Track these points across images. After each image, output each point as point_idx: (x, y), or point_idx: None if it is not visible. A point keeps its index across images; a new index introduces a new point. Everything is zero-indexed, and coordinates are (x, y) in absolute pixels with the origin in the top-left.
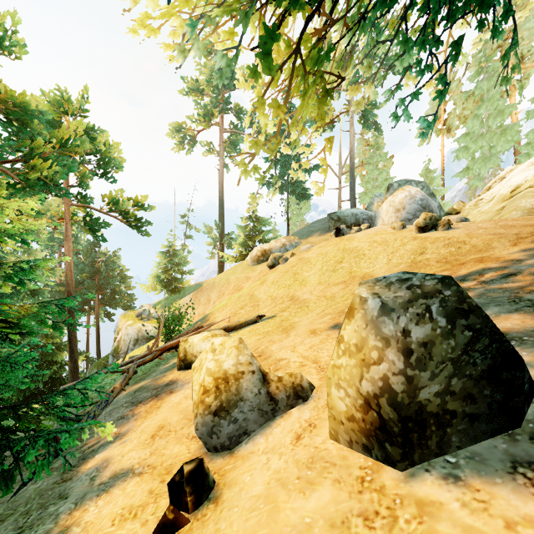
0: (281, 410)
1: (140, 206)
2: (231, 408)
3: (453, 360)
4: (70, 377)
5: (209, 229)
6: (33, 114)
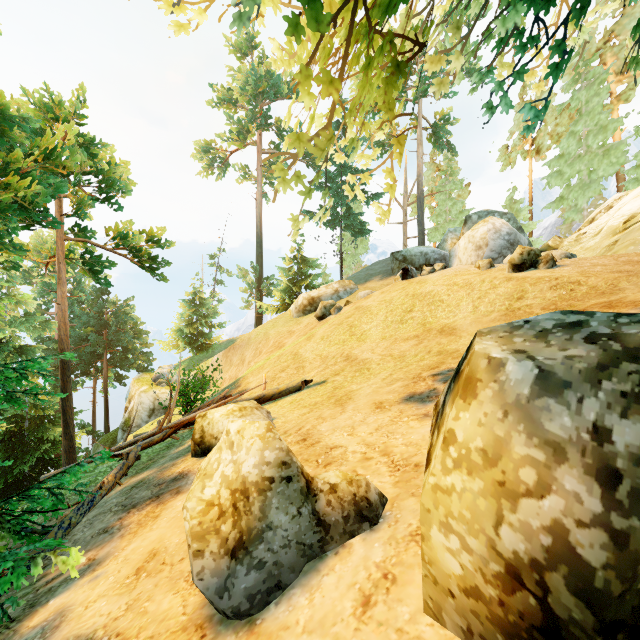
0: (335, 540)
1: (155, 242)
2: (252, 543)
3: None
4: (64, 459)
5: (244, 272)
6: (13, 120)
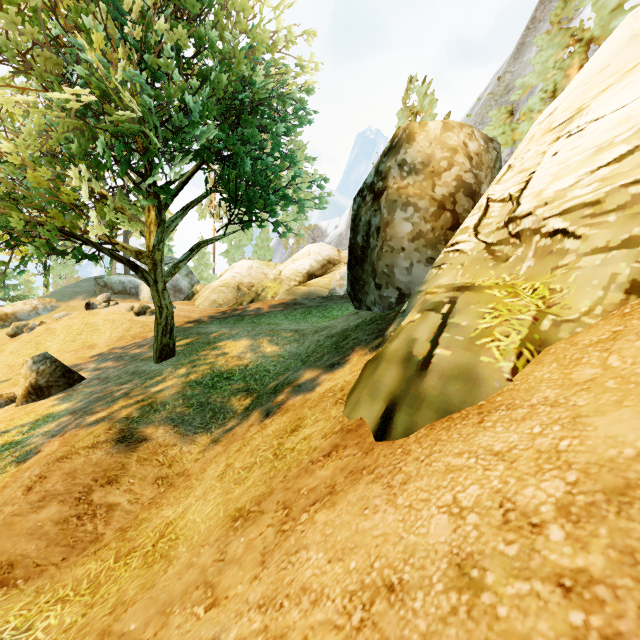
0: (1, 407)
1: None
2: None
3: (51, 373)
4: None
5: None
6: None
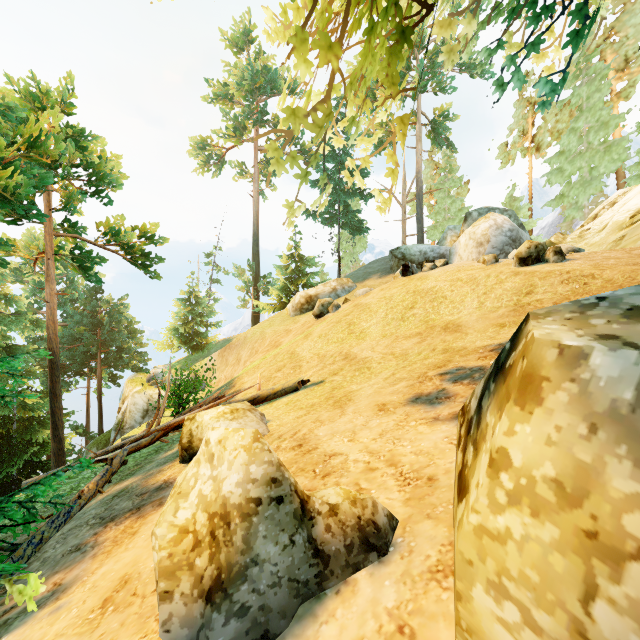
0: (336, 575)
1: (149, 238)
2: (233, 583)
3: None
4: (53, 462)
5: (241, 270)
6: None
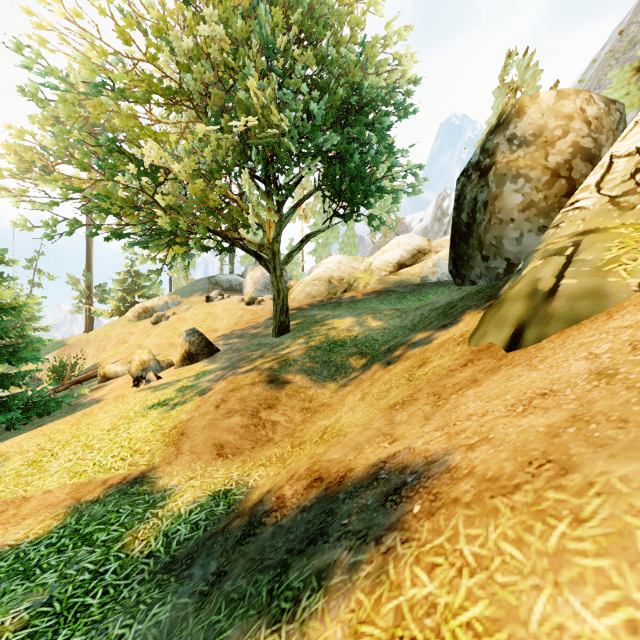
0: (164, 369)
1: None
2: (148, 368)
3: (198, 344)
4: None
5: (75, 280)
6: None
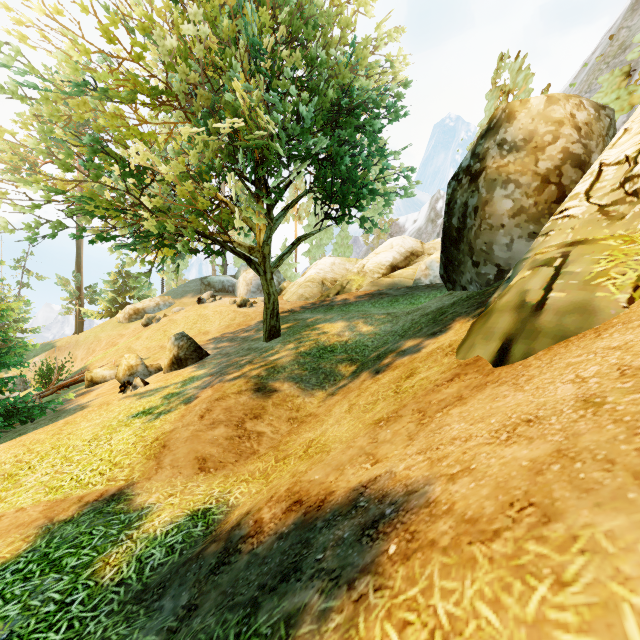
0: (152, 374)
1: None
2: (135, 373)
3: (187, 348)
4: None
5: (65, 281)
6: None
